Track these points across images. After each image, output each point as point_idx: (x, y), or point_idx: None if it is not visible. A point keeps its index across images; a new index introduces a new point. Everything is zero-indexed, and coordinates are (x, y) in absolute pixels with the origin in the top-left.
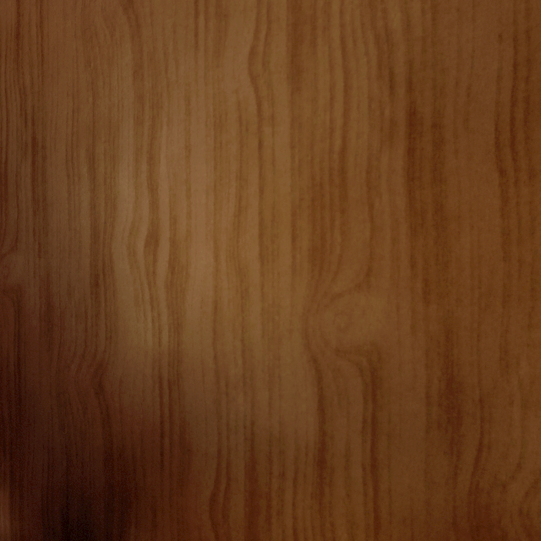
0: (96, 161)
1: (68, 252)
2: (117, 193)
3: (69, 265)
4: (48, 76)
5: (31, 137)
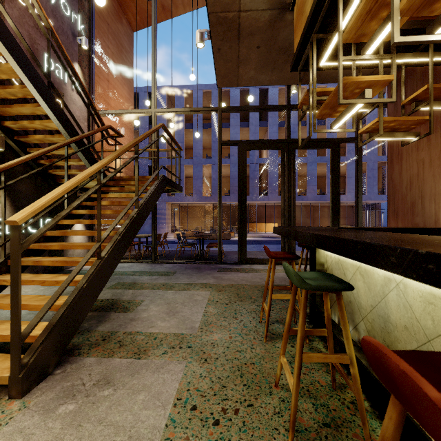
0: (435, 200)
1: (429, 217)
2: (440, 206)
3: (429, 219)
4: (424, 183)
5: (420, 195)
